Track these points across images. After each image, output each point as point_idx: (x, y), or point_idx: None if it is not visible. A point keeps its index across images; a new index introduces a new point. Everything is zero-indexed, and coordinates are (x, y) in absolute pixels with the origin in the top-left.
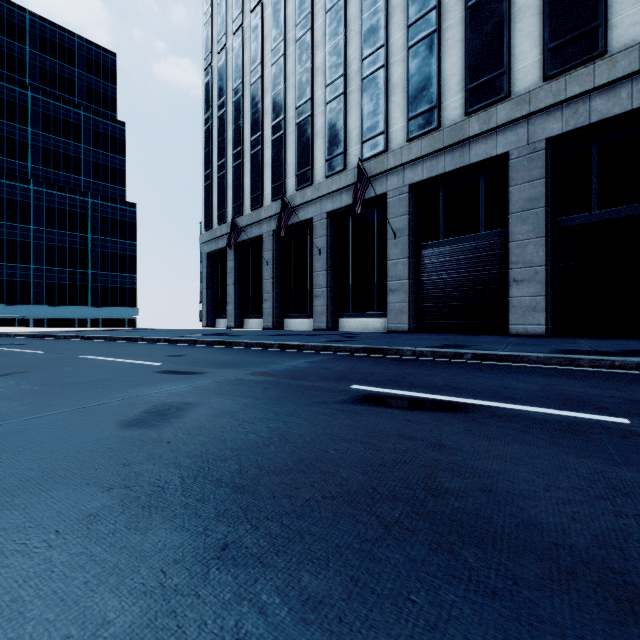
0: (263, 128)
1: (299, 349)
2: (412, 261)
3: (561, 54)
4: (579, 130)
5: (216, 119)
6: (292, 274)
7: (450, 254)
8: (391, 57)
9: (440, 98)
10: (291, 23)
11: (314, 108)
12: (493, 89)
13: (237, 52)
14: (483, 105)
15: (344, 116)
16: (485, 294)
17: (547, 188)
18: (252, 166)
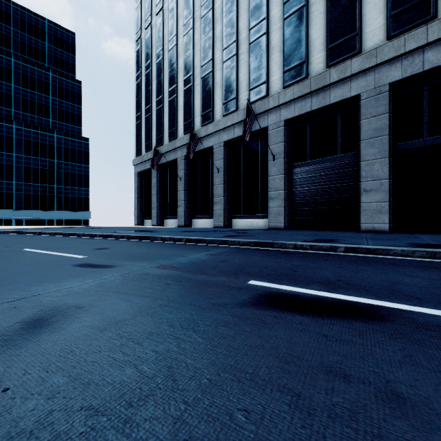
0: (177, 82)
1: (202, 243)
2: (286, 177)
3: (401, 19)
4: (415, 76)
5: (144, 76)
6: (198, 187)
7: (315, 171)
8: (271, 27)
9: (308, 55)
10: (198, 5)
11: (214, 66)
12: (348, 47)
13: (159, 27)
14: (340, 59)
15: (236, 71)
16: (341, 201)
17: (390, 121)
18: (170, 109)
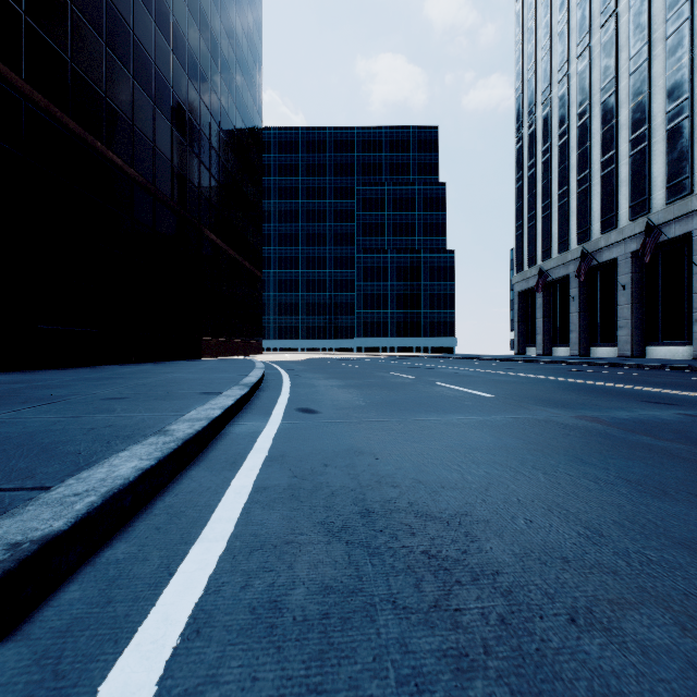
0: (569, 182)
1: (572, 364)
2: None
3: None
4: None
5: (526, 178)
6: (598, 307)
7: None
8: (696, 106)
9: None
10: (596, 88)
11: (618, 160)
12: None
13: (545, 119)
14: None
15: (647, 166)
16: None
17: None
18: (559, 216)
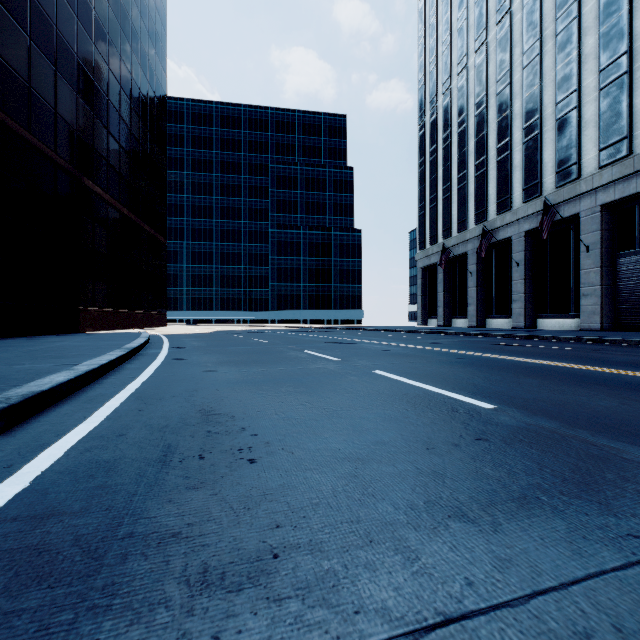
0: (468, 167)
1: (486, 336)
2: (605, 269)
3: None
4: None
5: (428, 162)
6: (493, 282)
7: None
8: (583, 98)
9: (631, 129)
10: (492, 80)
11: (512, 147)
12: None
13: (446, 109)
14: None
15: (539, 152)
16: None
17: None
18: (458, 198)
